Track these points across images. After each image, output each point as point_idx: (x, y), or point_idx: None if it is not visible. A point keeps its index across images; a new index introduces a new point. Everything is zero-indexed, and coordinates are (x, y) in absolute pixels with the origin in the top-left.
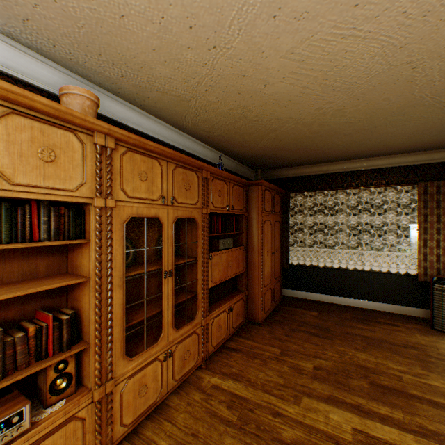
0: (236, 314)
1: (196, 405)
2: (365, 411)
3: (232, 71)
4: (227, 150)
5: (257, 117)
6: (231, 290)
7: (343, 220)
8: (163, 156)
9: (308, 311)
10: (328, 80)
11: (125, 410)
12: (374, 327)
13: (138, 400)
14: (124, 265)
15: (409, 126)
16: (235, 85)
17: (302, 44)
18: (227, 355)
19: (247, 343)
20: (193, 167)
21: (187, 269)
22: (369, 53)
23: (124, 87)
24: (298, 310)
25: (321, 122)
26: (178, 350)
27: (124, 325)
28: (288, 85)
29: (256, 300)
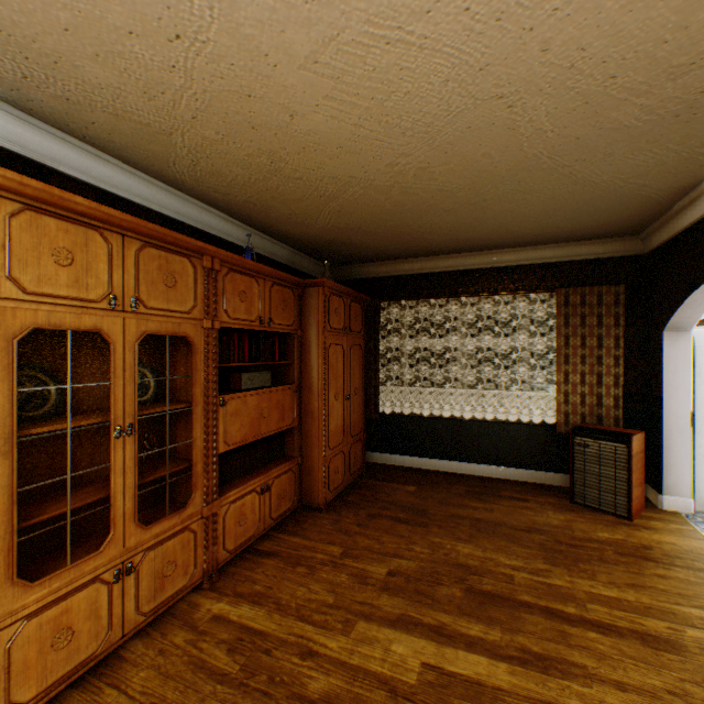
0: (278, 496)
1: (174, 652)
2: (448, 634)
3: (226, 85)
4: (269, 228)
5: (299, 173)
6: (272, 456)
7: (458, 345)
8: (112, 226)
9: (402, 486)
10: (390, 115)
11: (18, 677)
12: (493, 504)
13: (50, 656)
14: (14, 415)
15: (532, 201)
16: (241, 112)
17: (327, 47)
18: (254, 564)
19: (293, 542)
20: (184, 249)
21: (180, 423)
22: (437, 74)
23: (38, 98)
24: (388, 484)
25: (403, 187)
26: (149, 562)
27: (14, 523)
28: (329, 120)
29: (316, 472)
